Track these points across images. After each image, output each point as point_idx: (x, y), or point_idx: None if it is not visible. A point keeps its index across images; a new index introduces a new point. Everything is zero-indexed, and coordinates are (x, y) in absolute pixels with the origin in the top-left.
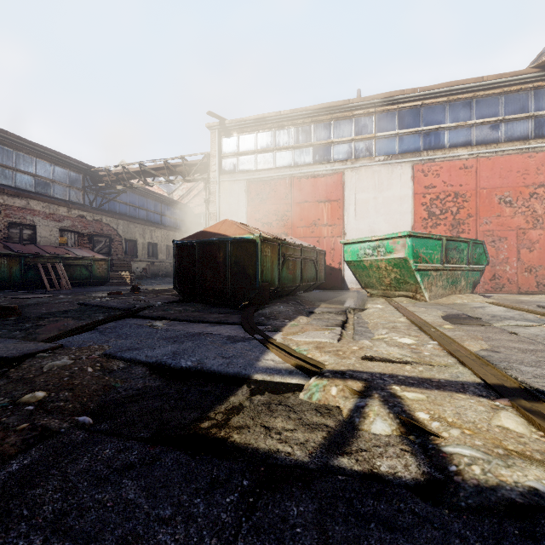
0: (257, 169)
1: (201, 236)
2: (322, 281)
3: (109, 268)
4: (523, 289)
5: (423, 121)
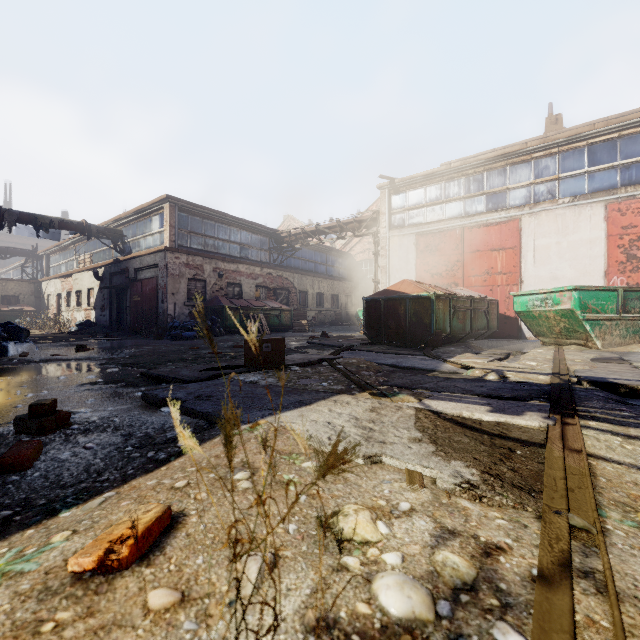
0: (426, 222)
1: (385, 293)
2: (494, 330)
3: (292, 317)
4: None
5: (621, 154)
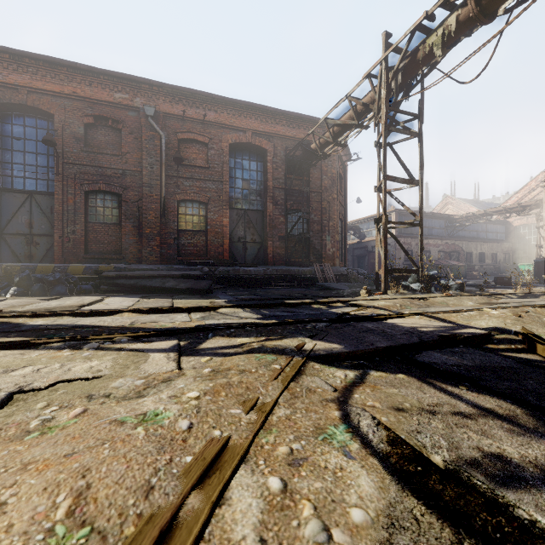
0: None
1: None
2: None
3: (465, 270)
4: None
5: None
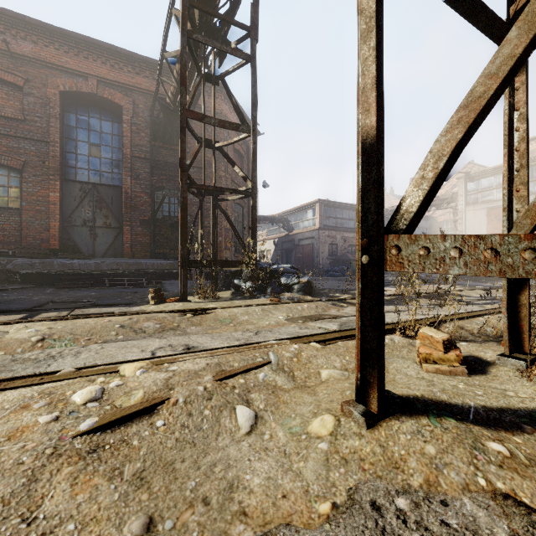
0: (495, 200)
1: None
2: None
3: None
4: None
5: None
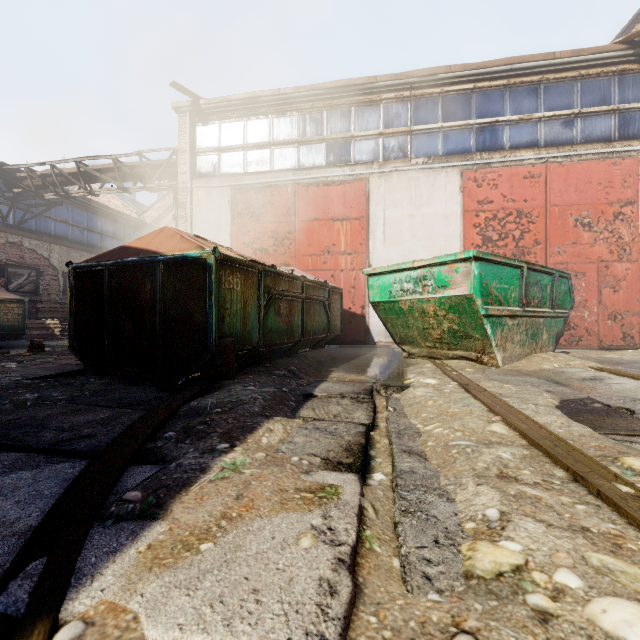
0: (247, 172)
1: (117, 254)
2: (337, 333)
3: (26, 314)
4: (605, 342)
5: (475, 111)
